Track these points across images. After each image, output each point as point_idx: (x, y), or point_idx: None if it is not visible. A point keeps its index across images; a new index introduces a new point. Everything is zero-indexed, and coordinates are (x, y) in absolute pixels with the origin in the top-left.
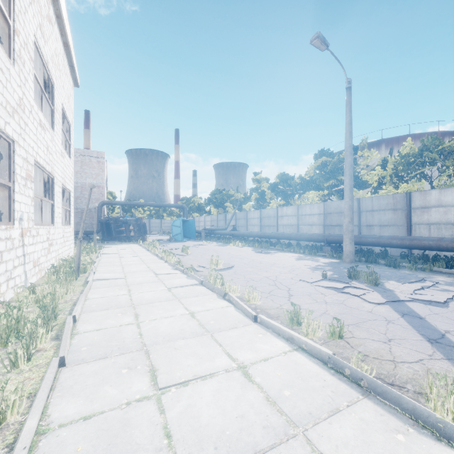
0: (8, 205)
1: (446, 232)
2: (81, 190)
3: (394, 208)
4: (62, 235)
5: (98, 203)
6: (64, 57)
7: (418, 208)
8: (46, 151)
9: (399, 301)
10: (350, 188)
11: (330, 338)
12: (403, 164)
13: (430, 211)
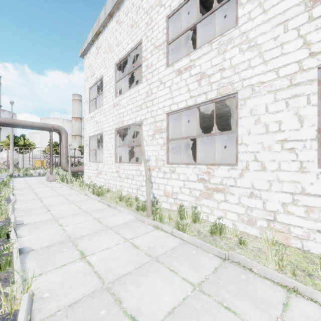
0: None
1: None
2: None
3: None
4: None
5: None
6: None
7: None
8: (197, 84)
9: None
10: None
11: None
12: None
13: None
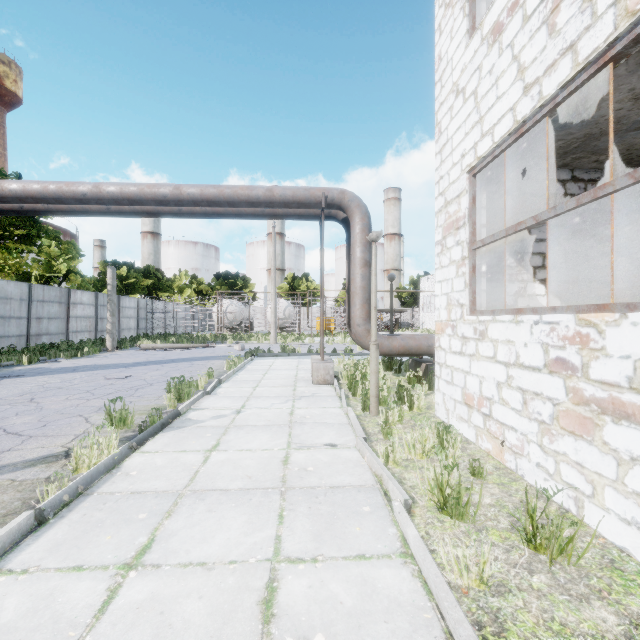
0: None
1: None
2: None
3: None
4: None
5: None
6: None
7: None
8: None
9: None
10: None
11: None
12: None
13: None
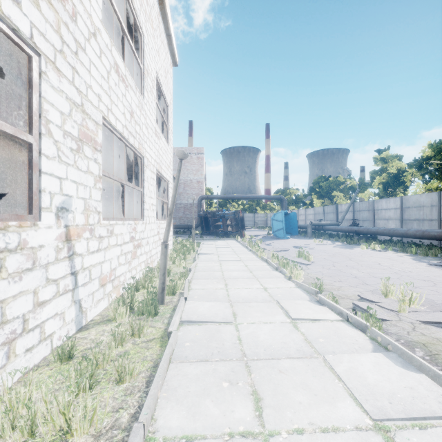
0: (27, 180)
1: None
2: (184, 186)
3: None
4: (157, 231)
5: (197, 198)
6: (160, 19)
7: None
8: (129, 116)
9: None
10: None
11: None
12: None
13: None
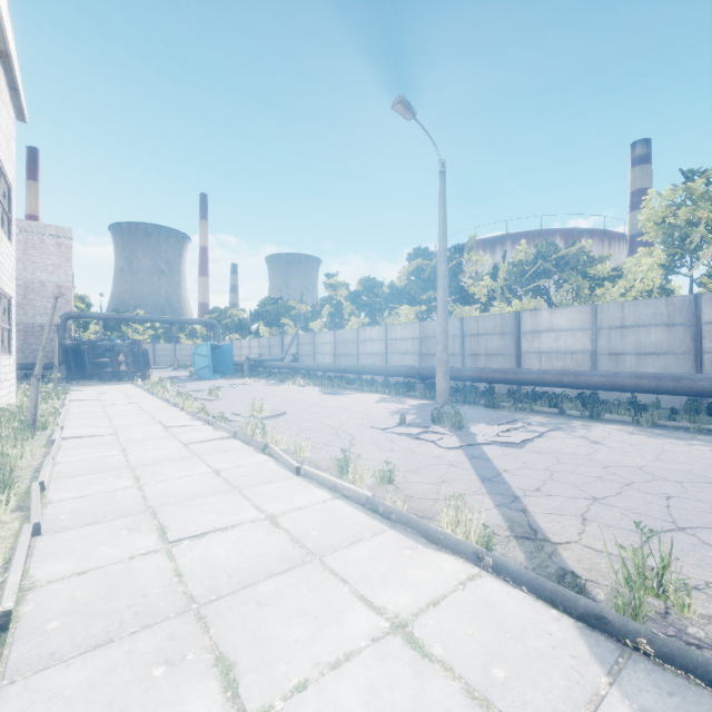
0: None
1: (557, 363)
2: (25, 292)
3: (502, 332)
4: None
5: (58, 316)
6: (1, 73)
7: (528, 332)
8: None
9: (476, 445)
10: (444, 305)
11: (380, 484)
12: (516, 275)
13: (541, 337)
